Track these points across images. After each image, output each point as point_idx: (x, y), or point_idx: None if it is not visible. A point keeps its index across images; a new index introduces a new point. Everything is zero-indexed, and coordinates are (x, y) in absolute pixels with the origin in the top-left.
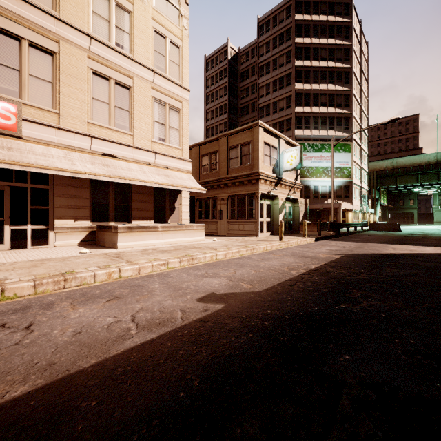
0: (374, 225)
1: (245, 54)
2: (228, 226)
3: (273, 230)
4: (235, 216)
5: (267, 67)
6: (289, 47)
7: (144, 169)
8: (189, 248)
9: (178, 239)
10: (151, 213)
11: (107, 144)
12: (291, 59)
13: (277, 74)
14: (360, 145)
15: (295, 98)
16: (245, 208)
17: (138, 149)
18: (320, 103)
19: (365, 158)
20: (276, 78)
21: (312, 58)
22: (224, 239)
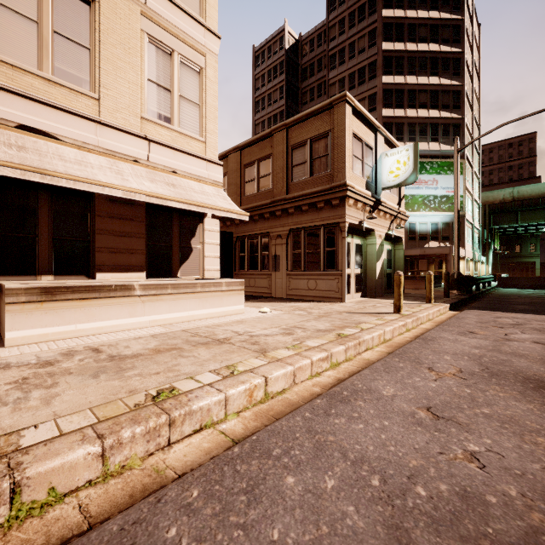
0: (507, 280)
1: (309, 43)
2: (288, 282)
3: (365, 289)
4: (301, 264)
5: (341, 56)
6: (372, 23)
7: (120, 168)
8: (197, 343)
9: (186, 312)
10: (141, 257)
11: (30, 106)
12: (377, 41)
13: (355, 63)
14: (471, 166)
15: (383, 97)
16: (319, 250)
17: (109, 127)
18: (417, 103)
19: (477, 185)
20: (354, 69)
21: (407, 39)
22: (284, 308)
